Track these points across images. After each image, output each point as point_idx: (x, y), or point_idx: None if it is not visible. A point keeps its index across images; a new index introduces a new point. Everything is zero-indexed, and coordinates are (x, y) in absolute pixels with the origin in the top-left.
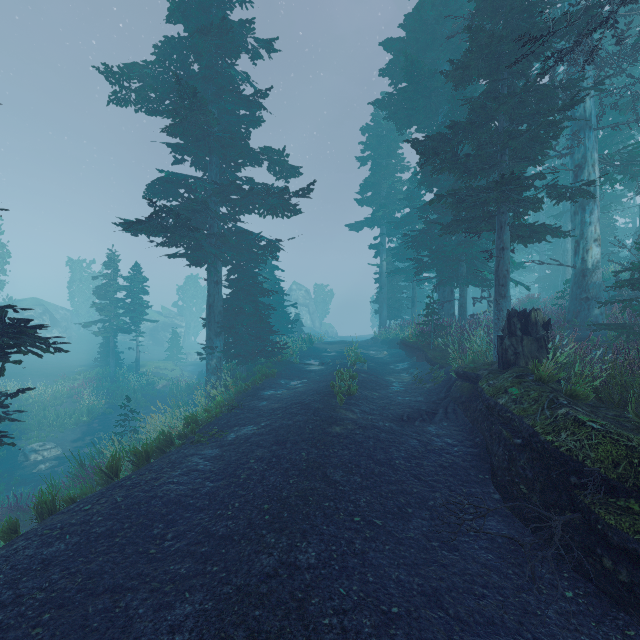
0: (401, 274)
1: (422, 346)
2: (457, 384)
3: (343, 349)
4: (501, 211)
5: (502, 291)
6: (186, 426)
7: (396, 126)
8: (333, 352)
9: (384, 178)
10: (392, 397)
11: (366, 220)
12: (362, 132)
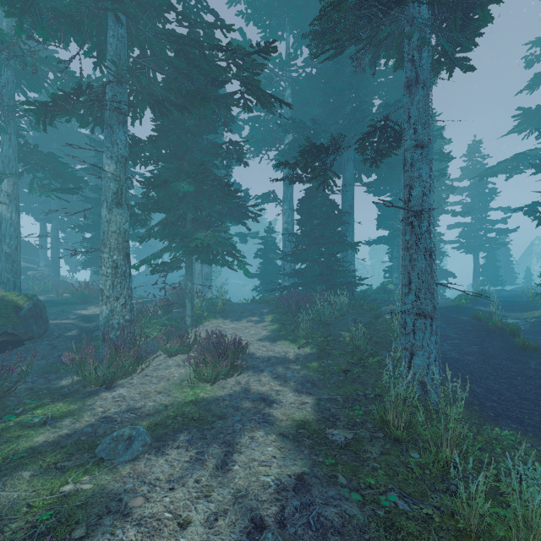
0: None
1: None
2: None
3: None
4: None
5: None
6: None
7: None
8: None
9: None
10: None
11: None
12: None
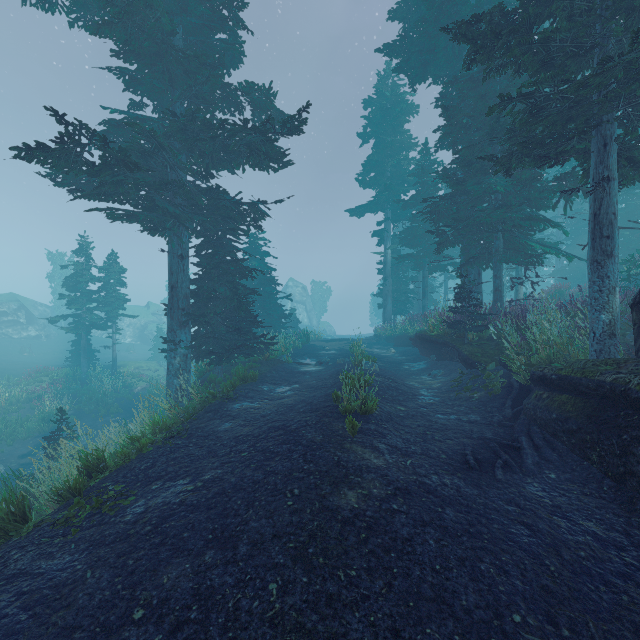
0: (411, 260)
1: (451, 340)
2: (541, 396)
3: (344, 347)
4: (605, 119)
5: (608, 246)
6: (83, 471)
7: (408, 78)
8: (332, 350)
9: (389, 156)
10: (428, 414)
11: (368, 204)
12: (364, 106)
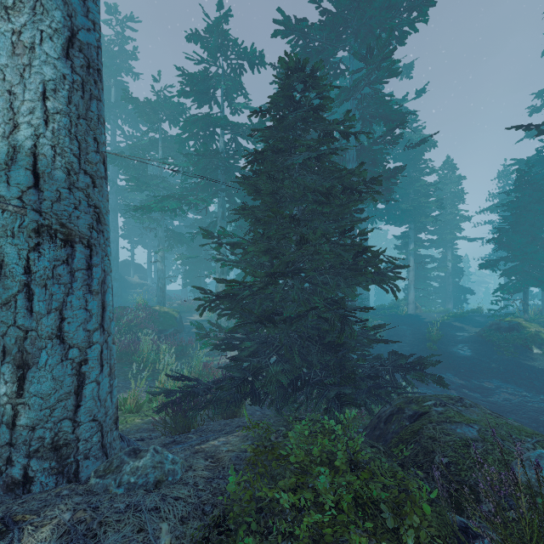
0: None
1: None
2: None
3: None
4: None
5: None
6: None
7: None
8: None
9: None
10: None
11: None
12: None
